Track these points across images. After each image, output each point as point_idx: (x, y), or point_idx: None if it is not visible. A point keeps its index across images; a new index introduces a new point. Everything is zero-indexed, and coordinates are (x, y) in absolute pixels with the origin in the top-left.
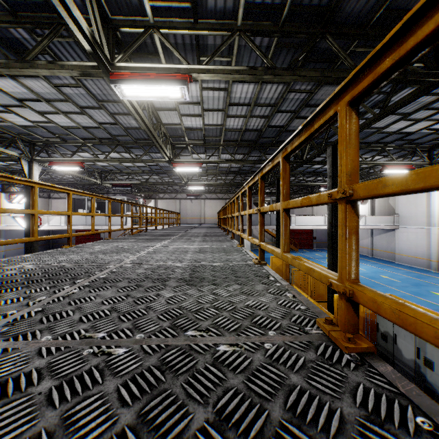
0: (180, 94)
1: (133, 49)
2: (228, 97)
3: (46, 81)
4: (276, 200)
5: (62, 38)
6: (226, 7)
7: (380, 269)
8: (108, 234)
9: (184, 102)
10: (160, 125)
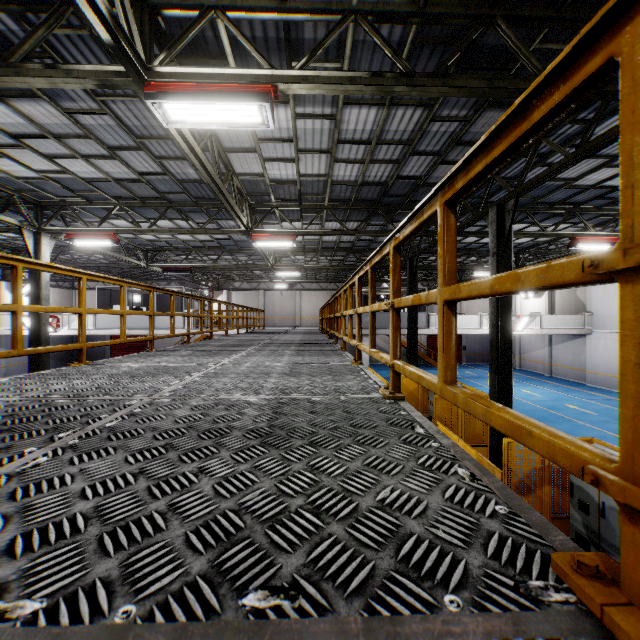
0: (260, 118)
1: (183, 44)
2: (337, 129)
3: (52, 105)
4: (408, 291)
5: (71, 29)
6: None
7: (564, 394)
8: (158, 342)
9: (267, 138)
10: (231, 175)
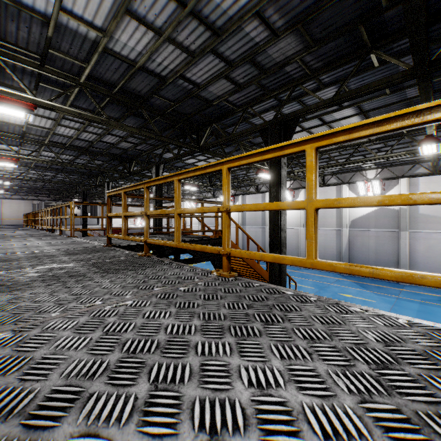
0: (13, 165)
1: None
2: (39, 154)
3: None
4: (82, 207)
5: None
6: (39, 138)
7: None
8: None
9: (4, 149)
10: None
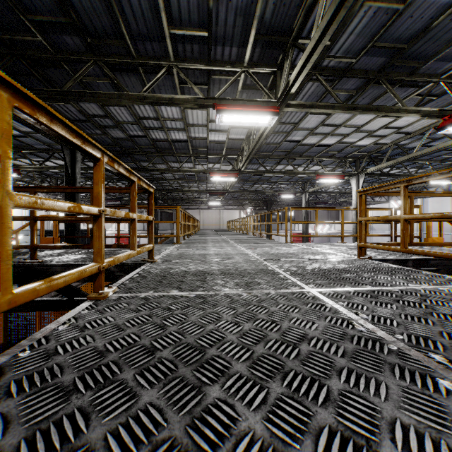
0: None
1: None
2: None
3: None
4: None
5: None
6: None
7: None
8: None
9: None
10: None
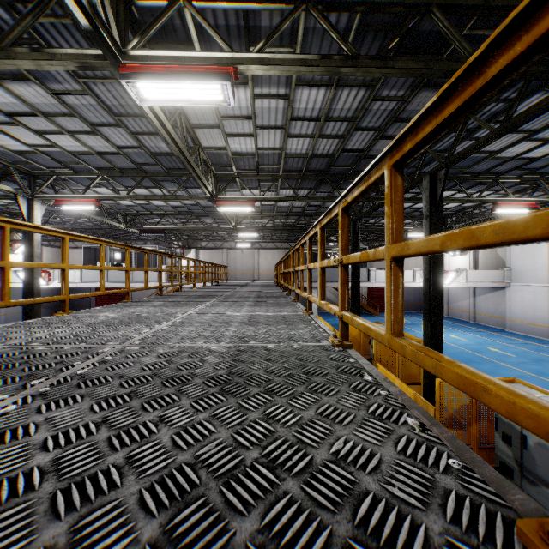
0: (222, 96)
1: (154, 30)
2: (290, 107)
3: (41, 87)
4: (352, 250)
5: (56, 18)
6: None
7: (486, 339)
8: (136, 294)
9: (229, 116)
10: (198, 148)
